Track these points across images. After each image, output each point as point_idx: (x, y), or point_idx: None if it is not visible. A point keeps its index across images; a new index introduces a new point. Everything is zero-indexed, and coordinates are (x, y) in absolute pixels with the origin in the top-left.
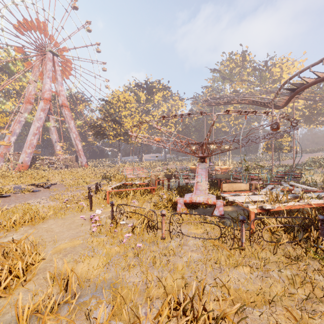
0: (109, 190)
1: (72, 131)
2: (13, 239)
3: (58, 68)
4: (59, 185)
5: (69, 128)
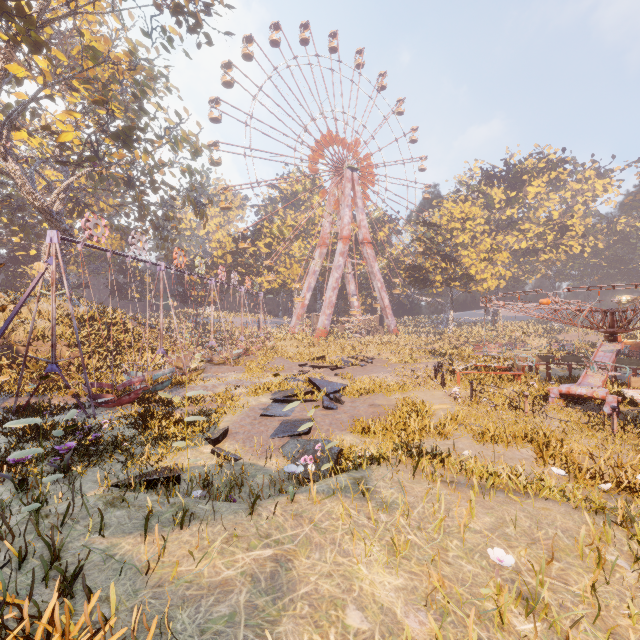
0: (459, 370)
1: (376, 279)
2: (407, 396)
3: (358, 188)
4: (379, 360)
5: (372, 274)
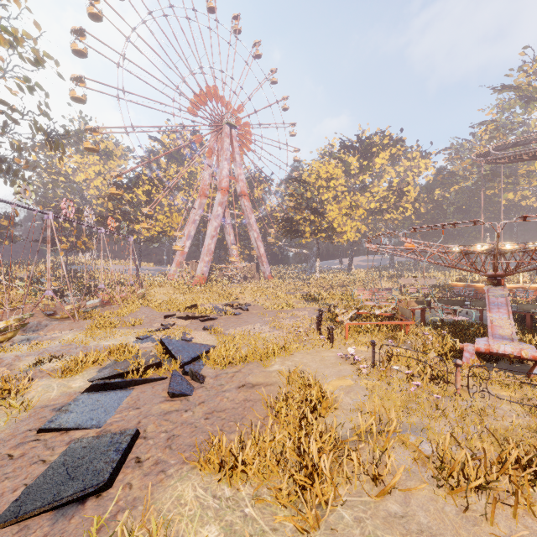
0: (347, 322)
1: (253, 229)
2: (293, 369)
3: (236, 144)
4: (256, 307)
5: (249, 225)
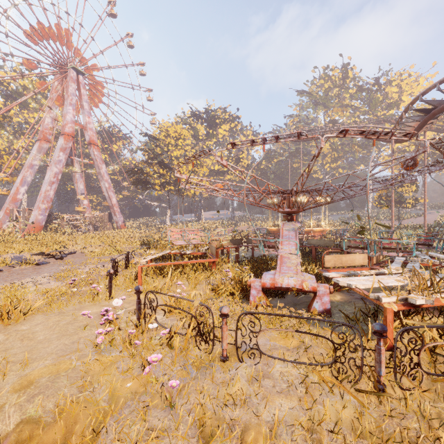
0: (142, 264)
1: (104, 179)
2: None
3: (84, 92)
4: (79, 254)
5: (100, 174)
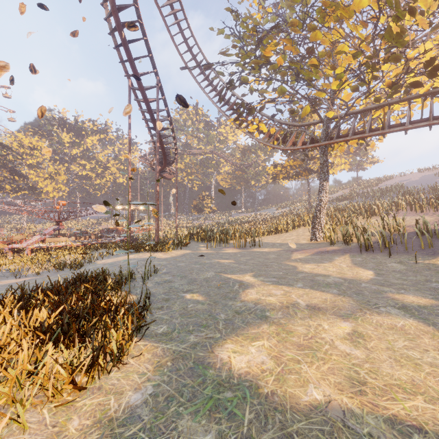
0: None
1: None
2: None
3: None
4: None
5: None
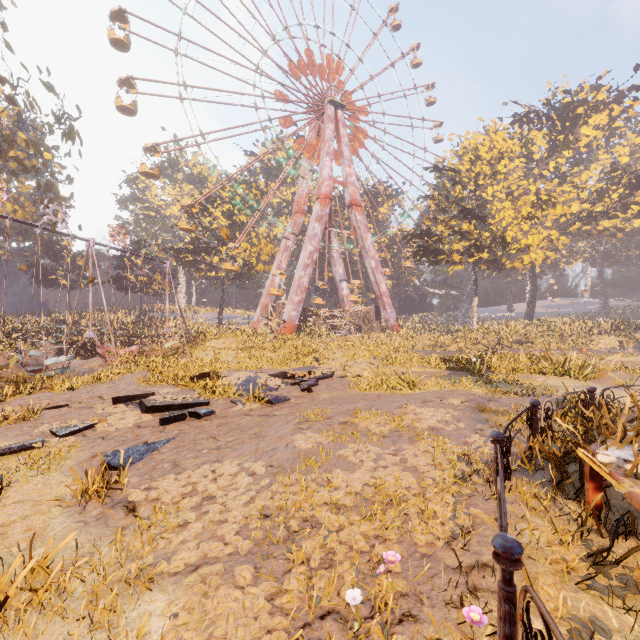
0: None
1: (369, 256)
2: None
3: (344, 132)
4: (337, 381)
5: (363, 249)
